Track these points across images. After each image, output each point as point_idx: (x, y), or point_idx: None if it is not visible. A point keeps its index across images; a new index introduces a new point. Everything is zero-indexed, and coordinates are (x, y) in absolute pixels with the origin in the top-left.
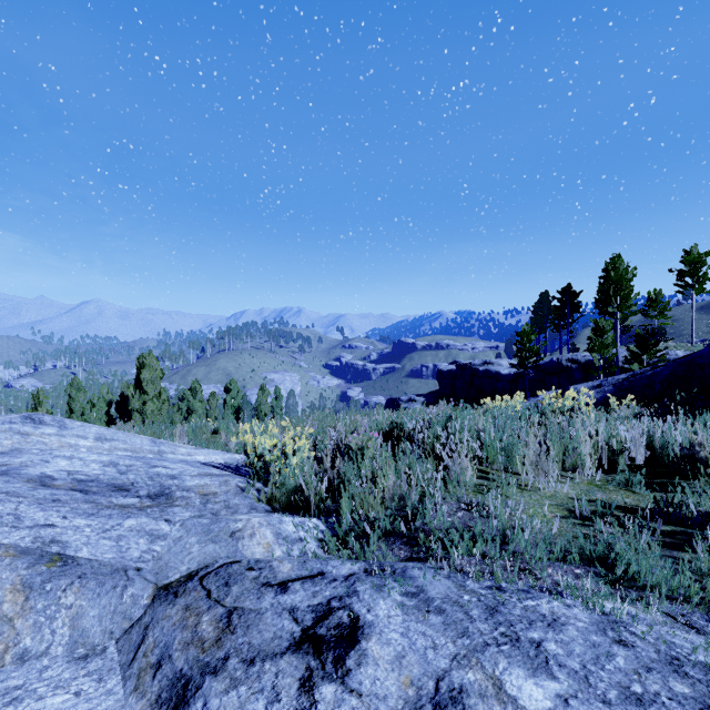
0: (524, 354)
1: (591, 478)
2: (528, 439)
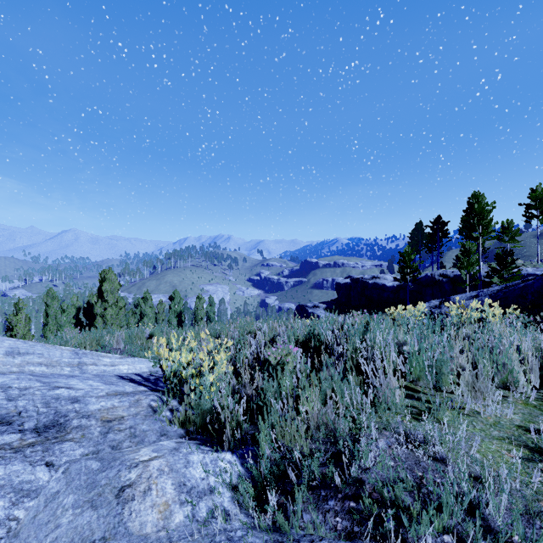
0: (405, 270)
1: (523, 396)
2: (453, 354)
